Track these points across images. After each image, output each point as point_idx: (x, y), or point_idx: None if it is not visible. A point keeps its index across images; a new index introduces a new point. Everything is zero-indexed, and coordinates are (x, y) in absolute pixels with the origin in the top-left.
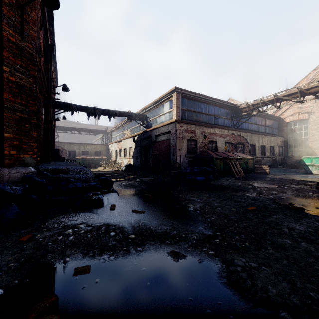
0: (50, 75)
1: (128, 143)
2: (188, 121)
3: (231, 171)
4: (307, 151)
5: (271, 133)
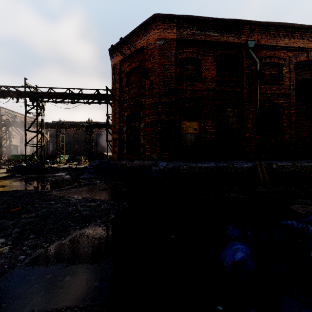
0: (256, 69)
1: None
2: None
3: None
4: None
5: None
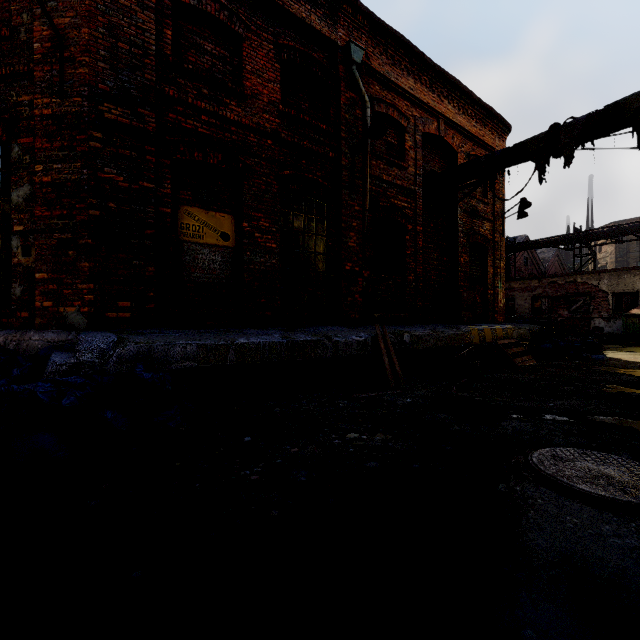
0: (364, 119)
1: None
2: None
3: None
4: None
5: None
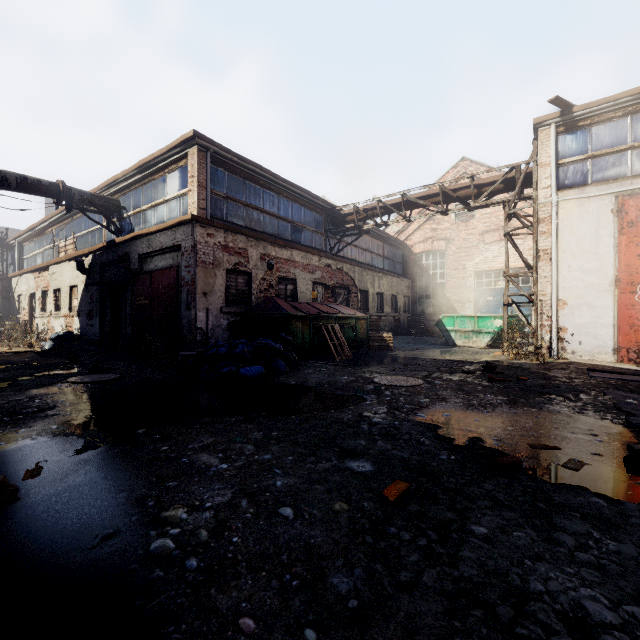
0: None
1: (66, 274)
2: (229, 225)
3: (325, 345)
4: (445, 305)
5: (392, 272)
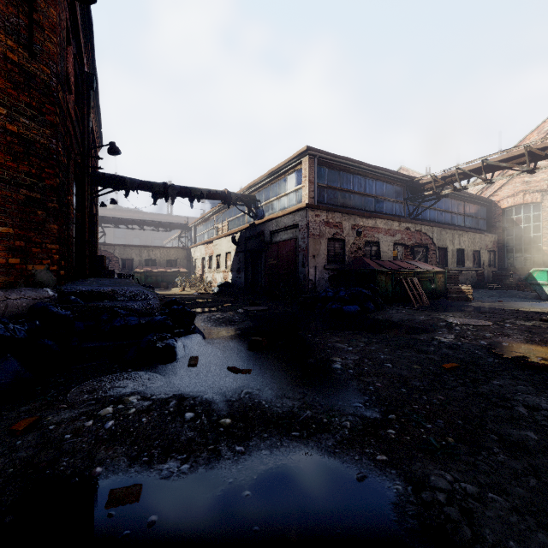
0: (87, 127)
1: (224, 245)
2: (329, 207)
3: (404, 294)
4: (540, 259)
5: (475, 228)
